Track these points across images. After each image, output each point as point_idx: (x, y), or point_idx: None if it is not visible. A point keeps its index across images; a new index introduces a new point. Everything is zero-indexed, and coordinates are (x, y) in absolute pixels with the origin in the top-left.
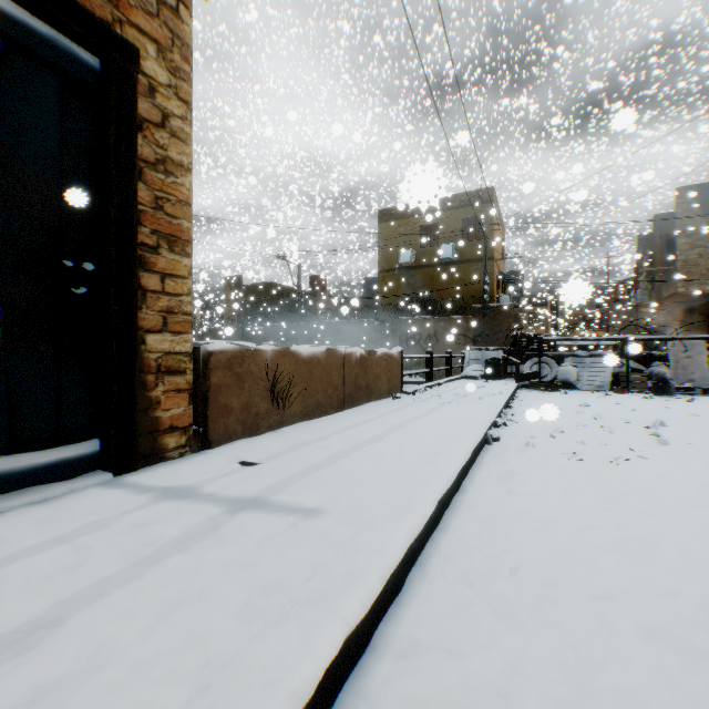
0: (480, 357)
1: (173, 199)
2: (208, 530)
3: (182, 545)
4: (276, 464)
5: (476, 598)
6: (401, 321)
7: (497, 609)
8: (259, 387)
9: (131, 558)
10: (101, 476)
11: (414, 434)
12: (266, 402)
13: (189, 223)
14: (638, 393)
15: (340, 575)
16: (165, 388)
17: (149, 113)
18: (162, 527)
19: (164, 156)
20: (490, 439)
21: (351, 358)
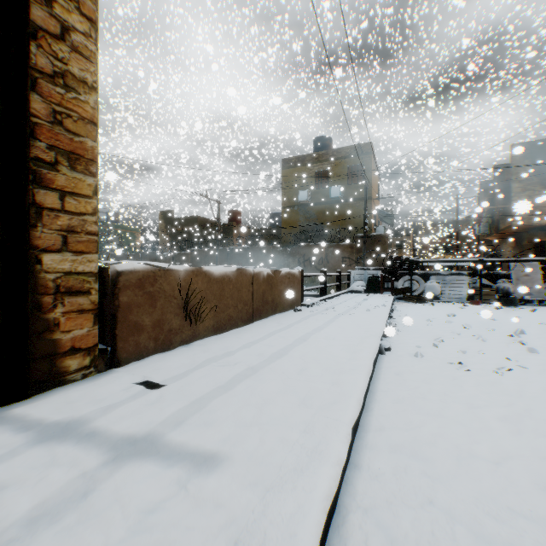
0: (363, 275)
1: (75, 116)
2: (75, 496)
3: (27, 531)
4: (181, 386)
5: None
6: (299, 247)
7: None
8: (172, 304)
9: None
10: None
11: (317, 348)
12: (179, 319)
13: (95, 142)
14: (489, 304)
15: None
16: (66, 309)
17: (45, 22)
18: (13, 496)
19: (64, 70)
20: (383, 349)
21: (259, 277)
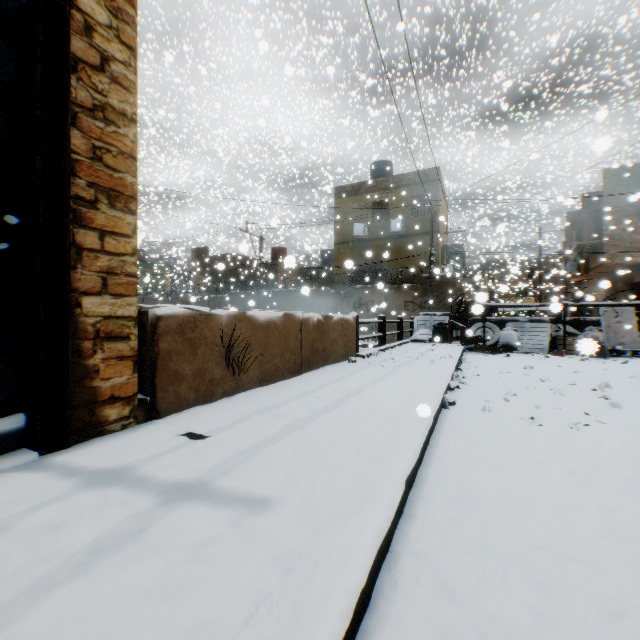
0: (428, 322)
1: (114, 151)
2: (132, 532)
3: (92, 558)
4: (226, 437)
5: (462, 620)
6: (355, 289)
7: (489, 637)
8: (214, 352)
9: (19, 582)
10: (23, 457)
11: (372, 400)
12: (221, 368)
13: (134, 178)
14: (574, 356)
15: (291, 607)
16: (105, 355)
17: (85, 54)
18: (73, 531)
19: (104, 103)
20: (446, 403)
21: (308, 323)
